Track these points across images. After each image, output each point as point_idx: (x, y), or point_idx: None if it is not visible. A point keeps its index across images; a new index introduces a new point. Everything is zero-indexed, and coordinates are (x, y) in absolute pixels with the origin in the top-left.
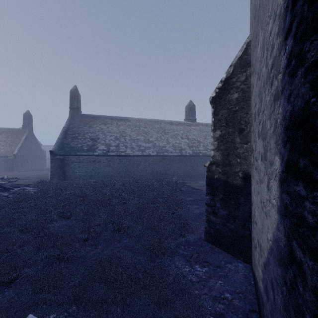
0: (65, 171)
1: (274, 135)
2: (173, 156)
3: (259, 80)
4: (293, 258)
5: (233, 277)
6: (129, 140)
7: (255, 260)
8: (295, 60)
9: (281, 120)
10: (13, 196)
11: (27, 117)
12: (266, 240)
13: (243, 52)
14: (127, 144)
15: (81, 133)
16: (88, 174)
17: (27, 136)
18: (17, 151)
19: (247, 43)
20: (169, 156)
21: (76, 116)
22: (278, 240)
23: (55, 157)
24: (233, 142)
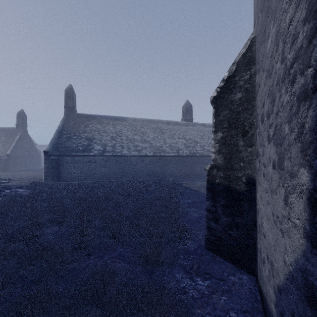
0: (60, 172)
1: (298, 143)
2: (170, 157)
3: (270, 78)
4: None
5: (237, 291)
6: (125, 140)
7: (263, 275)
8: None
9: (314, 126)
10: (3, 199)
11: (21, 116)
12: (281, 262)
13: (247, 49)
14: (124, 144)
15: (76, 133)
16: (84, 174)
17: (21, 136)
18: (11, 151)
19: (252, 39)
20: (166, 157)
21: (71, 115)
22: (305, 271)
23: (49, 158)
24: (236, 145)
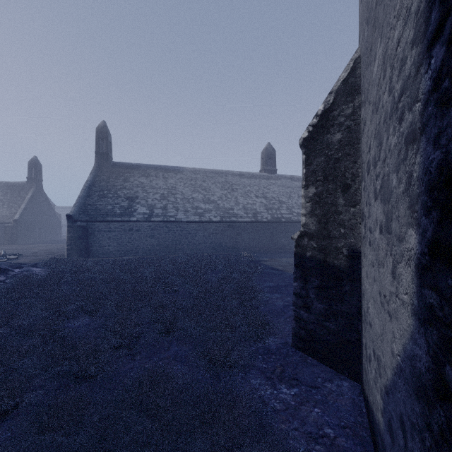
0: (89, 244)
1: (406, 197)
2: (244, 223)
3: (376, 114)
4: (447, 392)
5: (335, 402)
6: (181, 199)
7: (369, 379)
8: (450, 80)
9: (421, 175)
10: (13, 280)
11: (34, 166)
12: (389, 353)
13: (349, 73)
14: (179, 206)
15: (112, 190)
16: (122, 248)
17: (34, 194)
18: (19, 215)
19: (355, 60)
20: (238, 223)
21: (104, 164)
22: (413, 357)
23: (74, 224)
24: (334, 205)
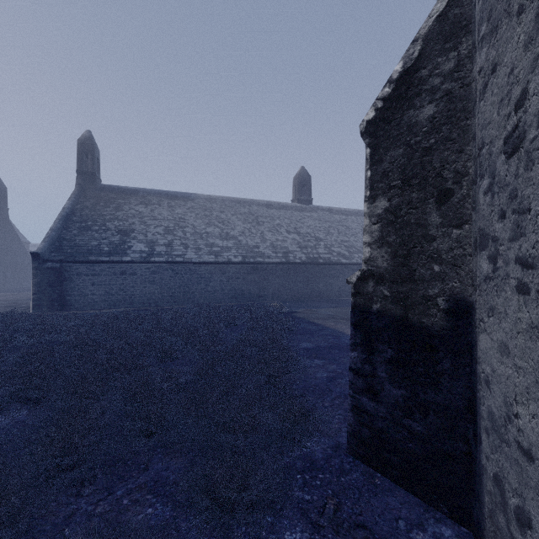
0: (65, 293)
1: None
2: (272, 264)
3: None
4: None
5: None
6: (192, 234)
7: None
8: None
9: None
10: None
11: None
12: None
13: (449, 1)
14: (189, 242)
15: (99, 221)
16: (112, 297)
17: None
18: None
19: None
20: (265, 264)
21: (90, 187)
22: None
23: (43, 266)
24: (421, 225)
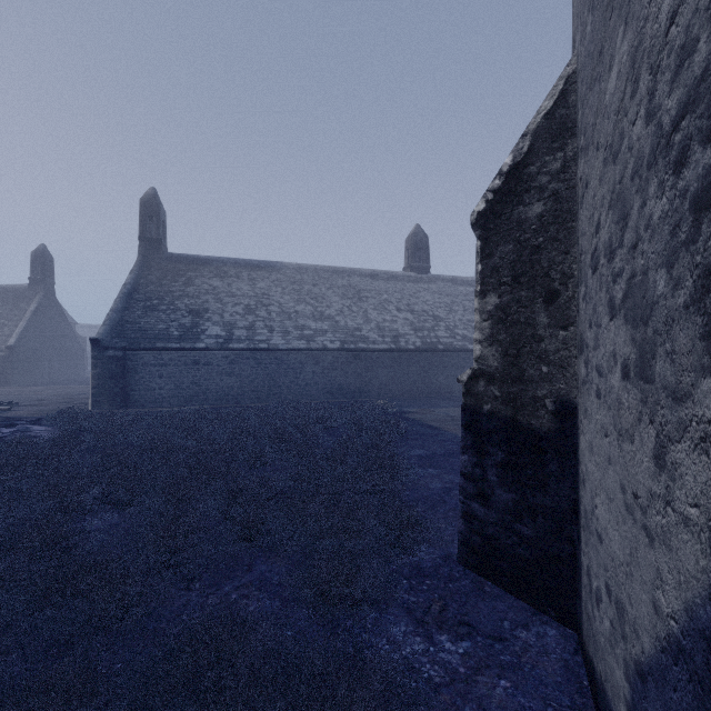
0: (128, 387)
1: (695, 315)
2: (378, 352)
3: (615, 164)
4: None
5: (535, 667)
6: (278, 314)
7: (596, 631)
8: None
9: None
10: None
11: (41, 260)
12: (647, 606)
13: (556, 100)
14: (274, 324)
15: (167, 299)
16: (183, 392)
17: (41, 305)
18: (17, 339)
19: (567, 78)
20: (369, 352)
21: (154, 257)
22: None
23: (103, 354)
24: (530, 325)
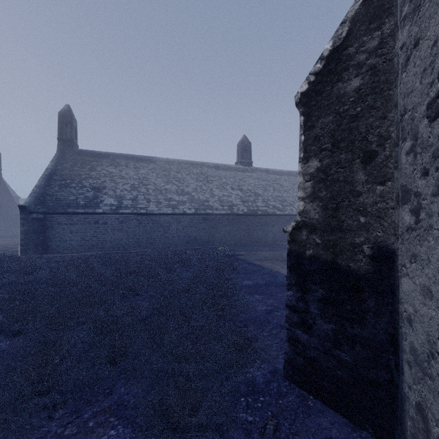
0: (47, 239)
1: None
2: (219, 215)
3: None
4: None
5: None
6: (153, 190)
7: None
8: None
9: None
10: None
11: None
12: None
13: None
14: (151, 197)
15: (76, 179)
16: (87, 242)
17: None
18: None
19: None
20: (213, 215)
21: (68, 151)
22: None
23: (29, 216)
24: (349, 182)
